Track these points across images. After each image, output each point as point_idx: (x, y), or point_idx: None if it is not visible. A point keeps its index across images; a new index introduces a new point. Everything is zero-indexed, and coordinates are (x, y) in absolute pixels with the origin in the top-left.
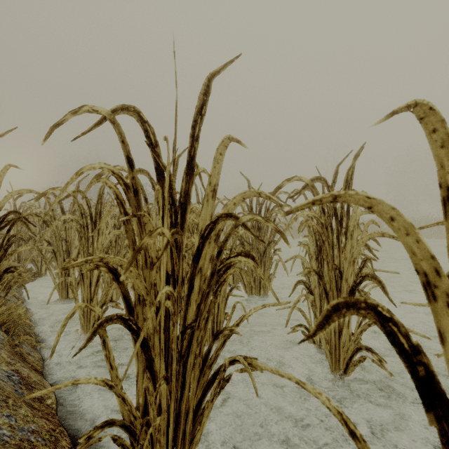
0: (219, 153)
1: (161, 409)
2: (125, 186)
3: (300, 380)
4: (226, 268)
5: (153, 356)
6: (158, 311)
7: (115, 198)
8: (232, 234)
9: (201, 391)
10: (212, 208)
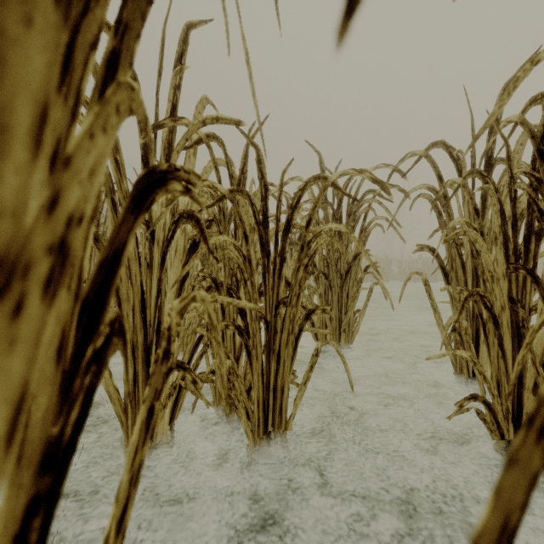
0: None
1: None
2: None
3: None
4: None
5: None
6: None
7: None
8: None
9: None
10: None
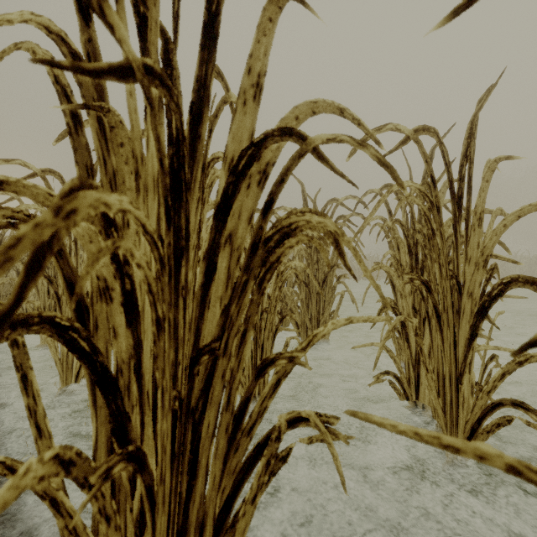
0: (268, 18)
1: (145, 521)
2: (74, 57)
3: (528, 464)
4: (281, 235)
5: (127, 408)
6: (130, 303)
7: (52, 83)
8: (293, 169)
9: (231, 480)
10: (254, 118)
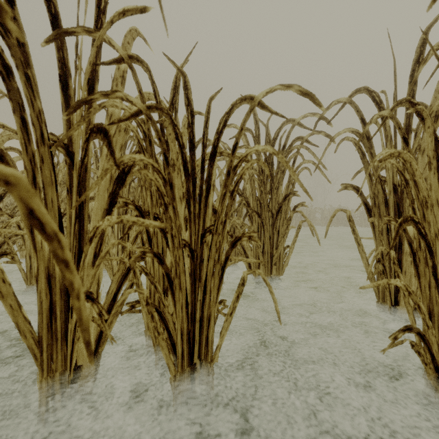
0: None
1: None
2: None
3: None
4: None
5: None
6: None
7: None
8: None
9: None
10: None
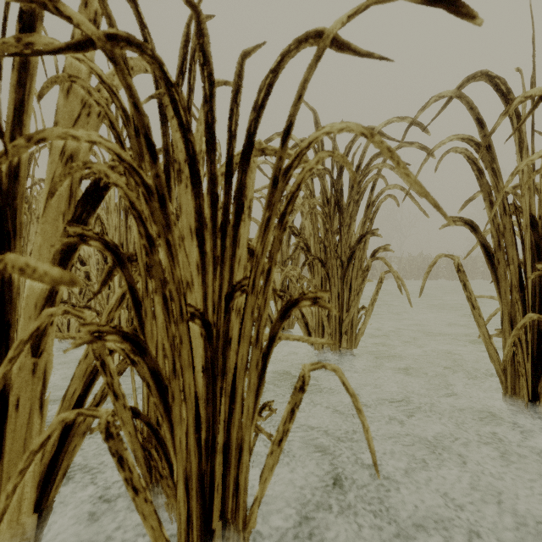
0: None
1: None
2: None
3: None
4: None
5: None
6: None
7: None
8: None
9: None
10: None
